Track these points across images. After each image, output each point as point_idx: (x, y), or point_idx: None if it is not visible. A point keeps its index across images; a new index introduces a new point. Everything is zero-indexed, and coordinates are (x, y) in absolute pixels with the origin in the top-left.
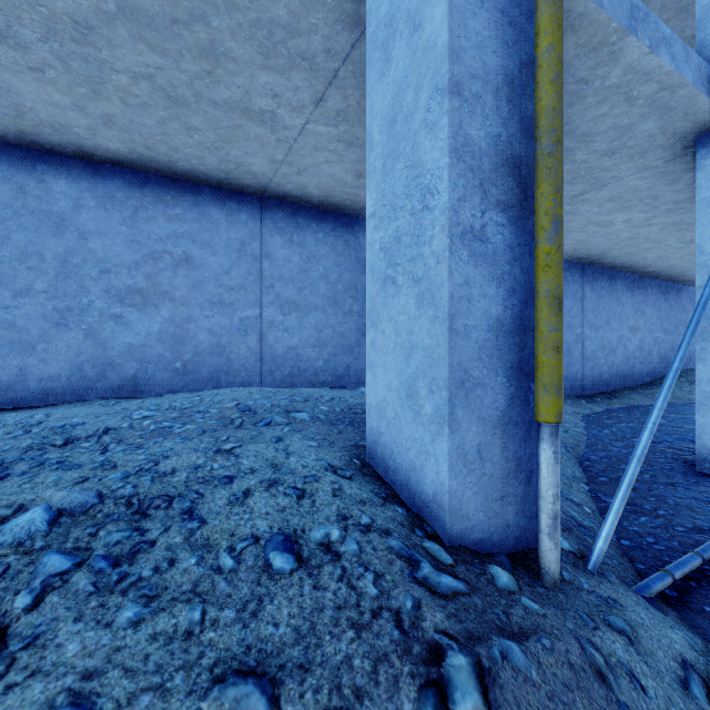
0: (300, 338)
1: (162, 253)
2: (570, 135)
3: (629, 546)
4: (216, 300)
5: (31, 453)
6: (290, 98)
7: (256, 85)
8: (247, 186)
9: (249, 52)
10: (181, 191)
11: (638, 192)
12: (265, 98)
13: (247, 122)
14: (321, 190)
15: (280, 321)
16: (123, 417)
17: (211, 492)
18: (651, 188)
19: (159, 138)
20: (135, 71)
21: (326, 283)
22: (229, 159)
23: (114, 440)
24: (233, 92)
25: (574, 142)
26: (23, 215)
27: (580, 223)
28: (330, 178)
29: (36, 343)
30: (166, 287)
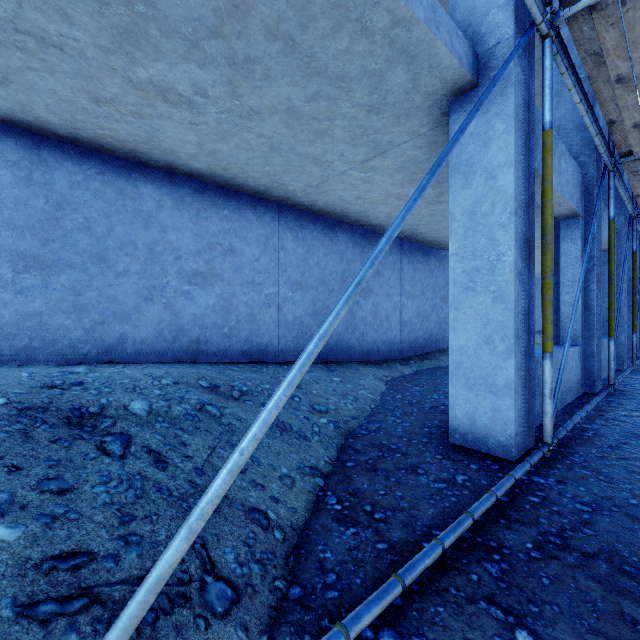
0: (44, 303)
1: None
2: (324, 77)
3: (293, 599)
4: None
5: None
6: None
7: None
8: None
9: None
10: None
11: (419, 164)
12: None
13: None
14: (58, 116)
15: (9, 279)
16: None
17: None
18: (429, 160)
19: None
20: None
21: (89, 236)
22: None
23: None
24: None
25: (332, 88)
26: None
27: (381, 194)
28: (55, 97)
29: None
30: None
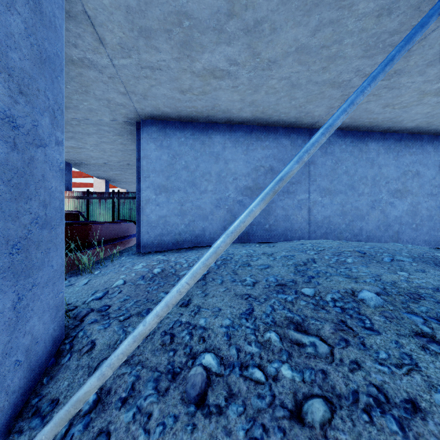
0: (331, 211)
1: (259, 167)
2: None
3: None
4: (285, 190)
5: (299, 267)
6: (366, 70)
7: (348, 68)
8: (304, 124)
9: (356, 52)
10: (268, 132)
11: None
12: (350, 73)
13: (329, 89)
14: (351, 119)
15: (319, 201)
16: (303, 253)
17: (435, 294)
18: None
19: (271, 107)
20: (283, 76)
21: (347, 176)
22: (303, 111)
23: (325, 264)
24: (331, 75)
25: None
26: (203, 155)
27: None
28: (363, 111)
29: (208, 215)
30: (261, 185)
